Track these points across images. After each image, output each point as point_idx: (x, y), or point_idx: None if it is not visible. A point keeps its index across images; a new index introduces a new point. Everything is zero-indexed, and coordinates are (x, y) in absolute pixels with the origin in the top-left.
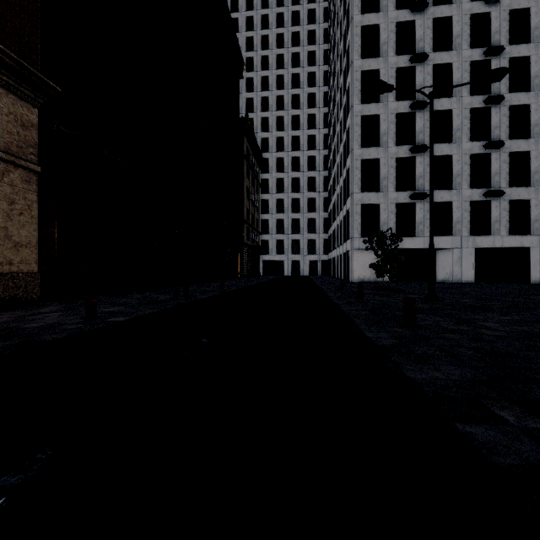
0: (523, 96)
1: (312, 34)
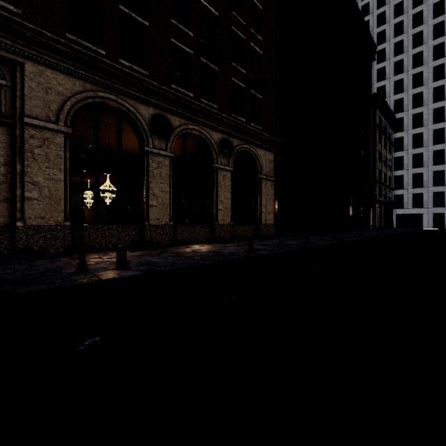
0: None
1: None
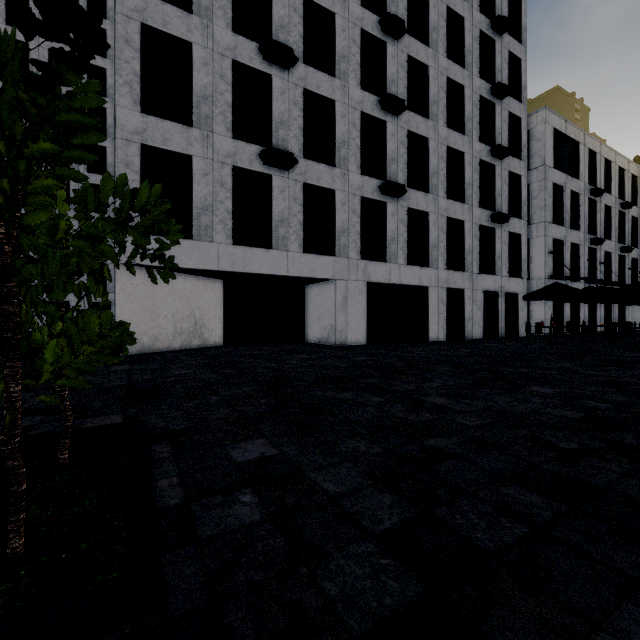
0: (422, 49)
1: None
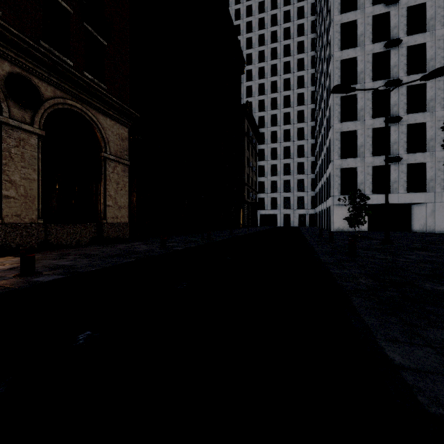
0: None
1: (301, 27)
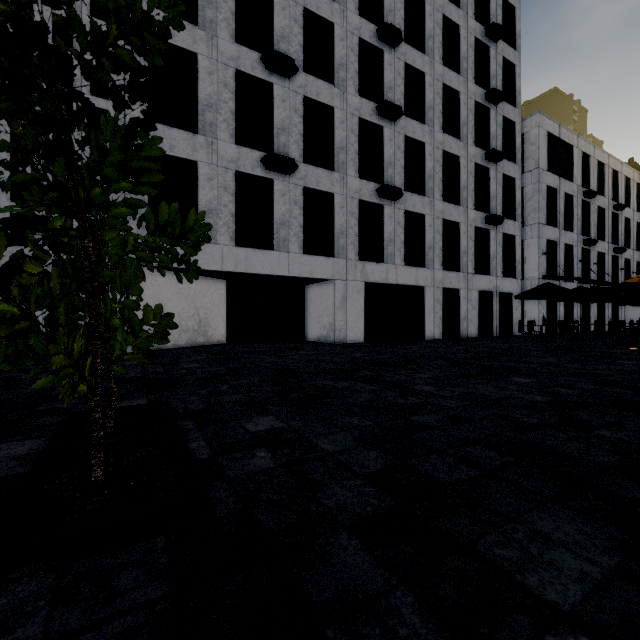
0: (418, 57)
1: None
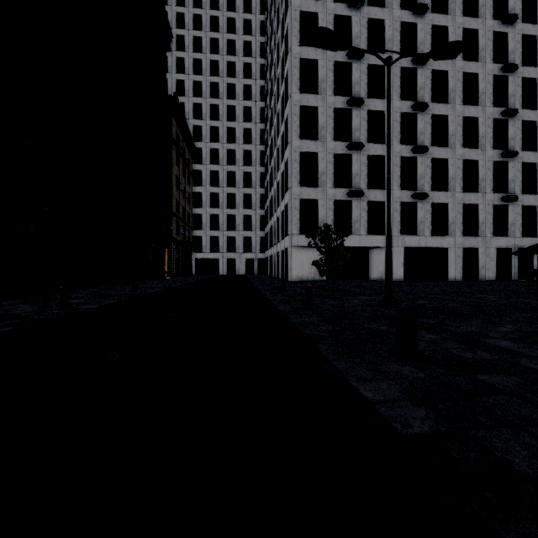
0: (443, 107)
1: (248, 23)
